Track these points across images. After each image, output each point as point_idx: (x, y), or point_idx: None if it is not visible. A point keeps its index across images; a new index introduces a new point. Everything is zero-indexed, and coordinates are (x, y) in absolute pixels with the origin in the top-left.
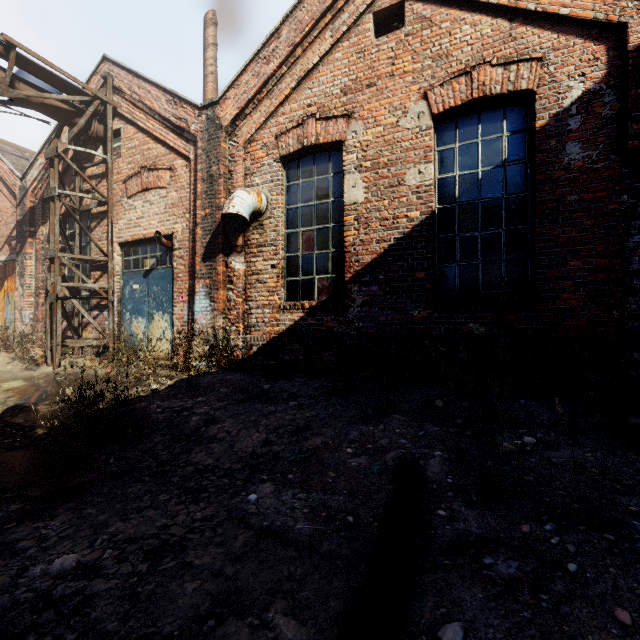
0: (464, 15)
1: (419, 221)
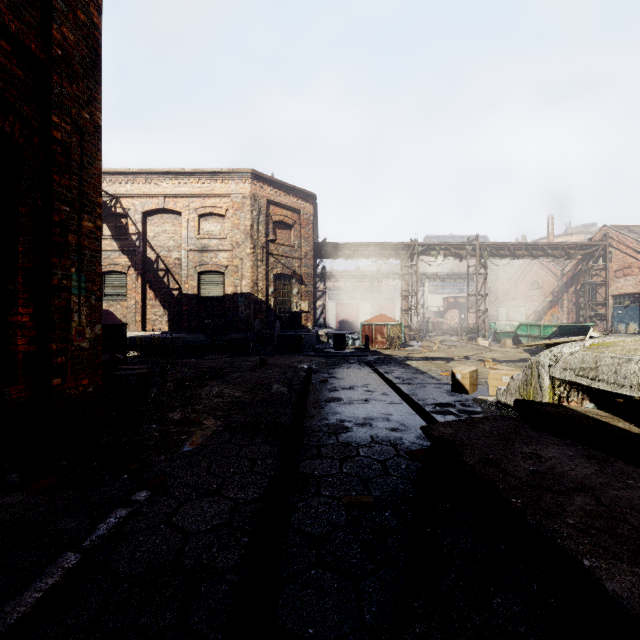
0: None
1: None
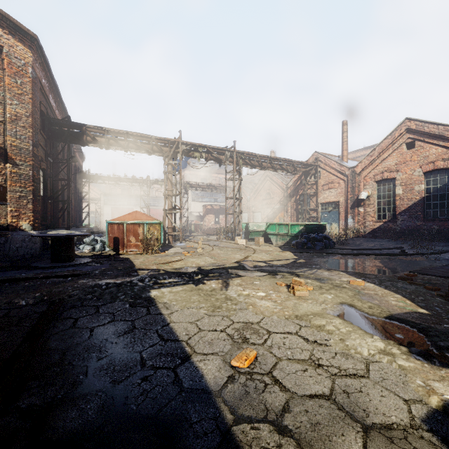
0: (433, 146)
1: (419, 199)
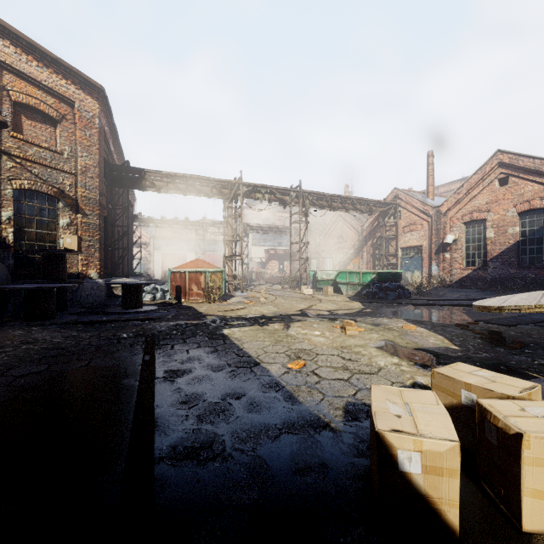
0: (528, 183)
1: (512, 244)
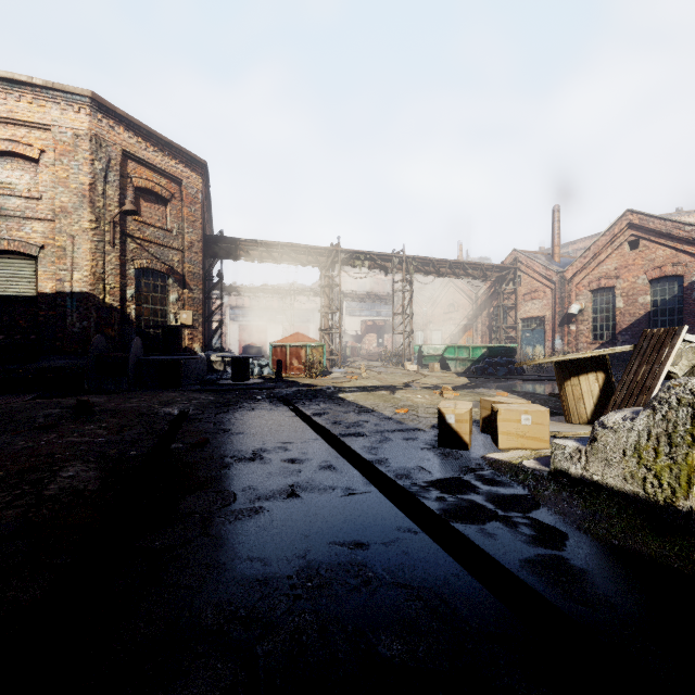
0: (660, 247)
1: (643, 315)
